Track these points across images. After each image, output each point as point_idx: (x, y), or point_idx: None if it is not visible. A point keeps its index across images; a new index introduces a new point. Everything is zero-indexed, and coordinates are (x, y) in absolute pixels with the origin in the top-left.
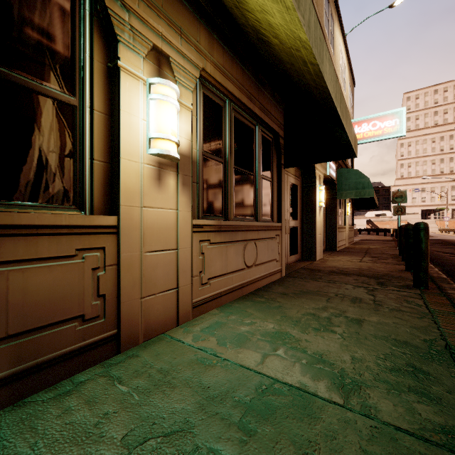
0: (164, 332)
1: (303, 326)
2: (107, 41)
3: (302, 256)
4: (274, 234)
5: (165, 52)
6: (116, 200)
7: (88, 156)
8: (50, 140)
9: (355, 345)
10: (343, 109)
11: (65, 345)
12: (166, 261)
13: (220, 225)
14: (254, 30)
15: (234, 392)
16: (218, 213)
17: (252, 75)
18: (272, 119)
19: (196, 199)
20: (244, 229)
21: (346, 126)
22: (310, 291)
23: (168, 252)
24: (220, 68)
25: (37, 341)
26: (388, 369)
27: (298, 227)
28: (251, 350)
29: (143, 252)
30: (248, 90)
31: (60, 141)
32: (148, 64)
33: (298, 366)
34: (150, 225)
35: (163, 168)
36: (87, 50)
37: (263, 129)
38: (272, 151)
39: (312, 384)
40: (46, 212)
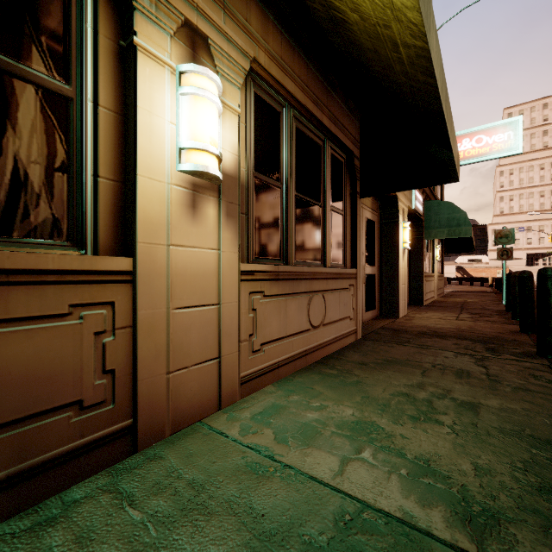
0: (201, 419)
1: (395, 413)
2: (119, 9)
3: (381, 312)
4: (347, 283)
5: (202, 30)
6: (131, 234)
7: (90, 172)
8: (31, 145)
9: (476, 446)
10: (448, 110)
11: (52, 446)
12: (203, 320)
13: (278, 271)
14: (324, 5)
15: (302, 526)
16: (275, 256)
17: (319, 72)
18: (345, 132)
19: (245, 236)
20: (308, 278)
21: (450, 136)
22: (397, 360)
23: (207, 309)
24: (277, 60)
25: (7, 442)
26: (535, 488)
27: (376, 275)
28: (323, 450)
29: (171, 309)
30: (314, 93)
31: (48, 148)
32: (178, 45)
33: (396, 480)
34: (180, 271)
35: (200, 192)
36: (89, 19)
37: (333, 145)
38: (345, 176)
39: (422, 514)
40: (25, 250)
